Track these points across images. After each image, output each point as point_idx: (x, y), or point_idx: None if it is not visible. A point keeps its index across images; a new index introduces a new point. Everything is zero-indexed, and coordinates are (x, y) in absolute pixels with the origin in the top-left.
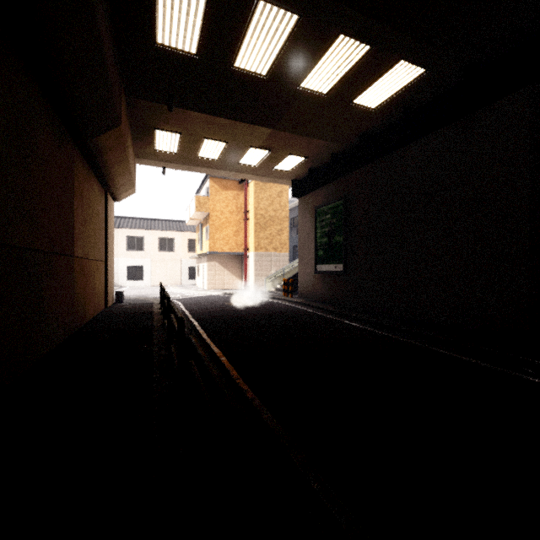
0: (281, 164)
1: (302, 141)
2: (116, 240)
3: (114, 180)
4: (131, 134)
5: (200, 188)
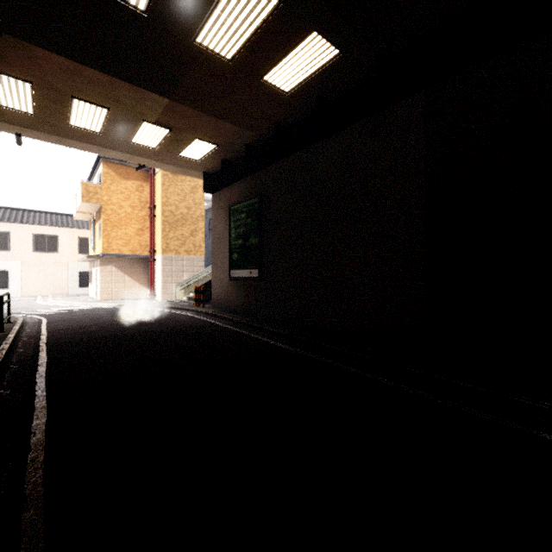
0: (188, 151)
1: (209, 122)
2: None
3: None
4: None
5: (92, 174)
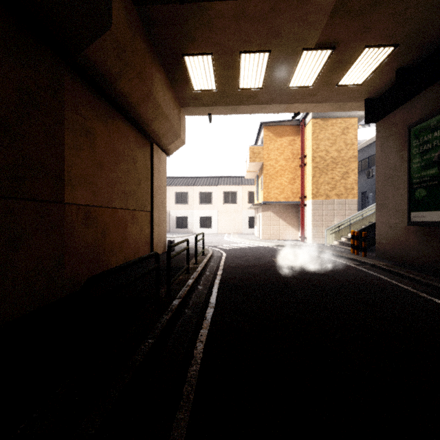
0: (350, 73)
1: (393, 5)
2: (192, 195)
3: (151, 127)
4: (165, 74)
5: (256, 141)
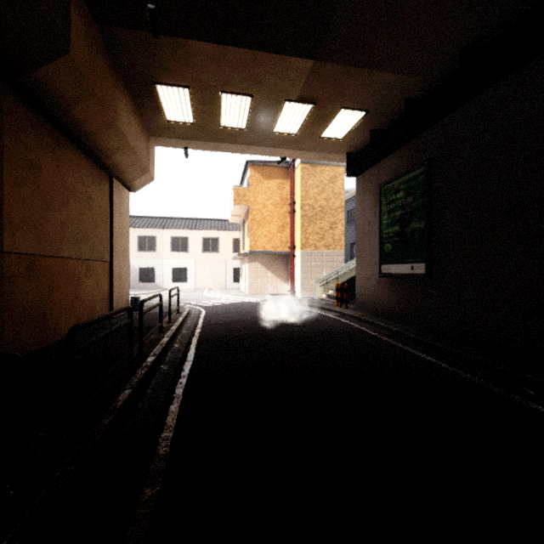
0: (331, 128)
1: (360, 79)
2: (161, 241)
3: (112, 159)
4: (131, 98)
5: (242, 180)
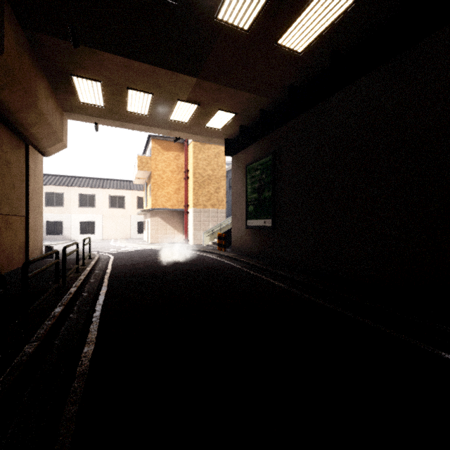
0: (212, 121)
1: (229, 93)
2: (69, 197)
3: (29, 130)
4: (48, 82)
5: (145, 150)
